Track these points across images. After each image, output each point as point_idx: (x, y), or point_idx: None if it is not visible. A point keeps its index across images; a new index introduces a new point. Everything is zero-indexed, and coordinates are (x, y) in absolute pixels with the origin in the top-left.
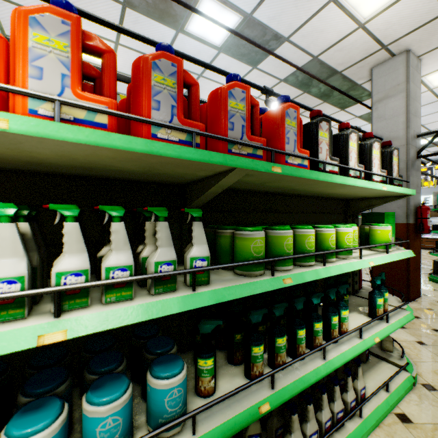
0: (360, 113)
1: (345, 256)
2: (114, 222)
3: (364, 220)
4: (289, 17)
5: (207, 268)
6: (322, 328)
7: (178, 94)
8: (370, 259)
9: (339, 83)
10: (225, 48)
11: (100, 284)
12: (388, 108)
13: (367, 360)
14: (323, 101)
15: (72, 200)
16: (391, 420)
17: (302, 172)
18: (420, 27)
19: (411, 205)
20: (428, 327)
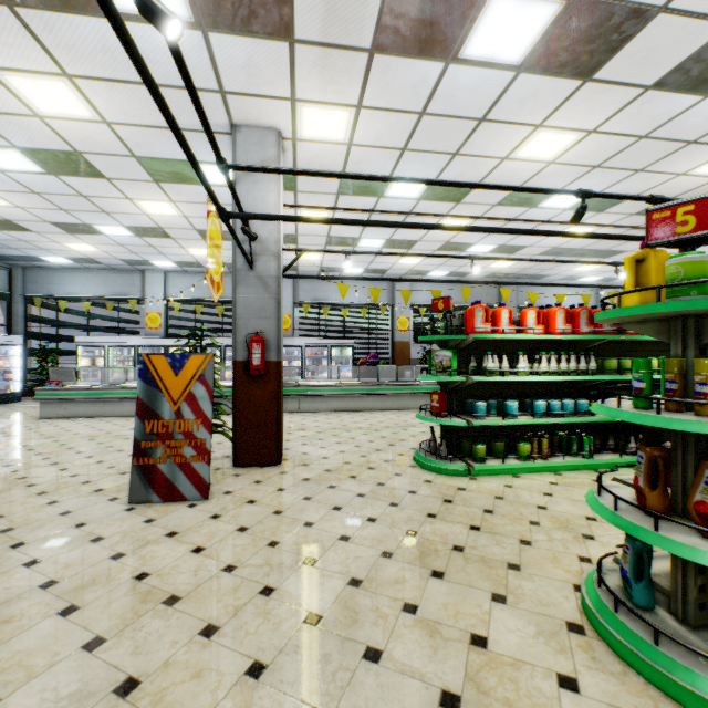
0: None
1: None
2: (571, 356)
3: None
4: (637, 187)
5: (596, 370)
6: None
7: (587, 318)
8: None
9: None
10: (571, 208)
11: (571, 370)
12: None
13: None
14: None
15: (538, 349)
16: None
17: (634, 337)
18: None
19: None
20: None
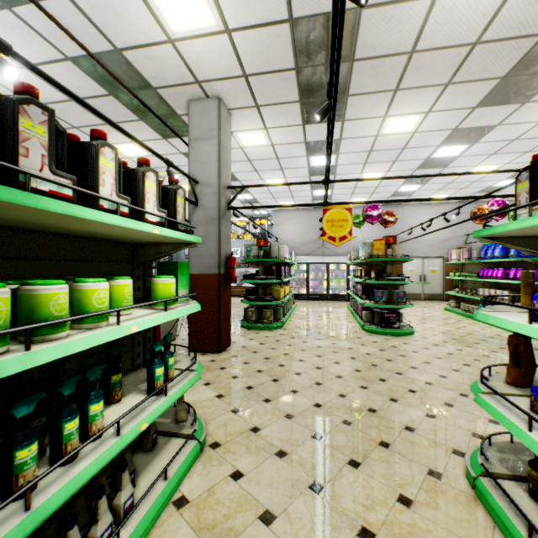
0: (185, 149)
1: (95, 324)
2: None
3: (160, 270)
4: None
5: None
6: (50, 448)
7: None
8: (135, 322)
9: (156, 102)
10: None
11: None
12: (204, 151)
13: (155, 446)
14: (139, 118)
15: None
16: (167, 514)
17: None
18: (227, 78)
19: (223, 255)
20: (229, 376)
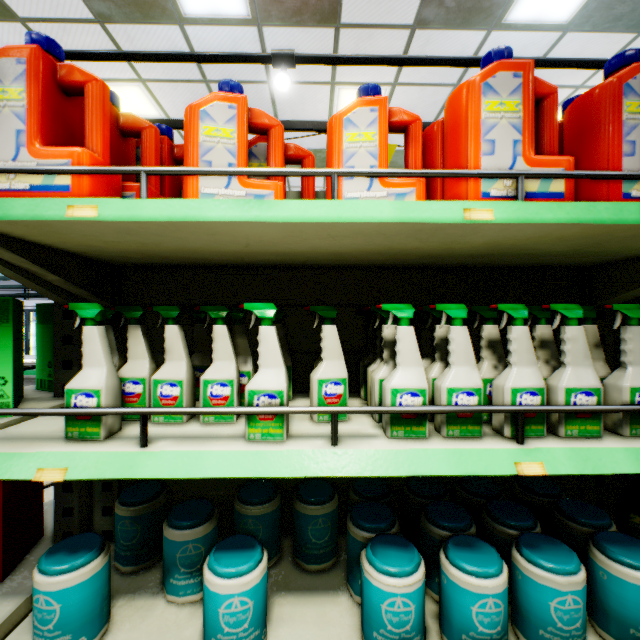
0: None
1: None
2: (569, 326)
3: None
4: None
5: None
6: None
7: None
8: None
9: None
10: (578, 21)
11: (569, 410)
12: None
13: None
14: None
15: (438, 298)
16: None
17: None
18: None
19: None
20: None
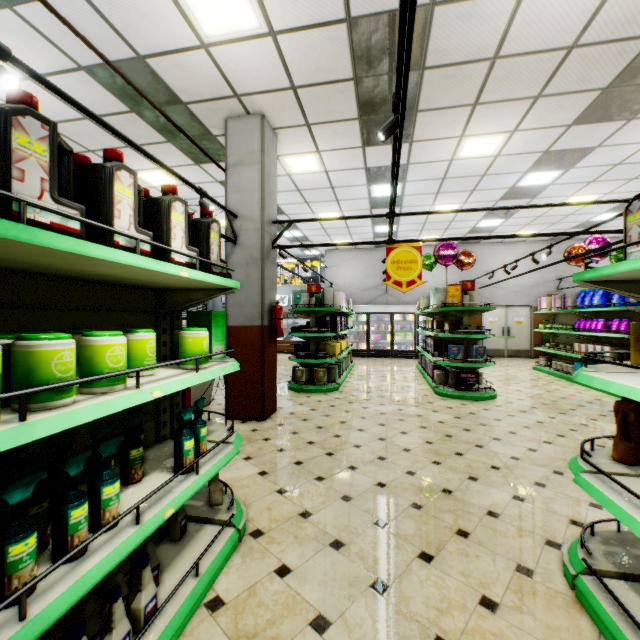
0: (221, 177)
1: (108, 388)
2: None
3: (191, 321)
4: None
5: None
6: (52, 541)
7: None
8: (158, 386)
9: (186, 120)
10: None
11: None
12: (244, 178)
13: (184, 534)
14: (167, 140)
15: None
16: (198, 619)
17: None
18: (272, 91)
19: (267, 304)
20: (274, 449)
